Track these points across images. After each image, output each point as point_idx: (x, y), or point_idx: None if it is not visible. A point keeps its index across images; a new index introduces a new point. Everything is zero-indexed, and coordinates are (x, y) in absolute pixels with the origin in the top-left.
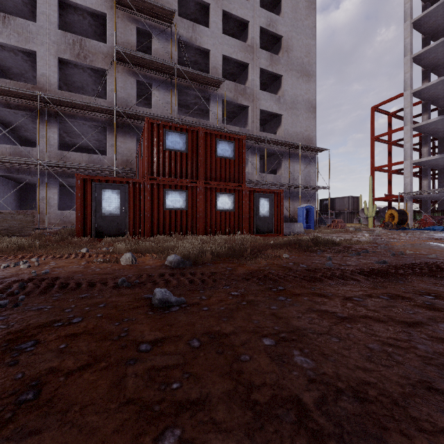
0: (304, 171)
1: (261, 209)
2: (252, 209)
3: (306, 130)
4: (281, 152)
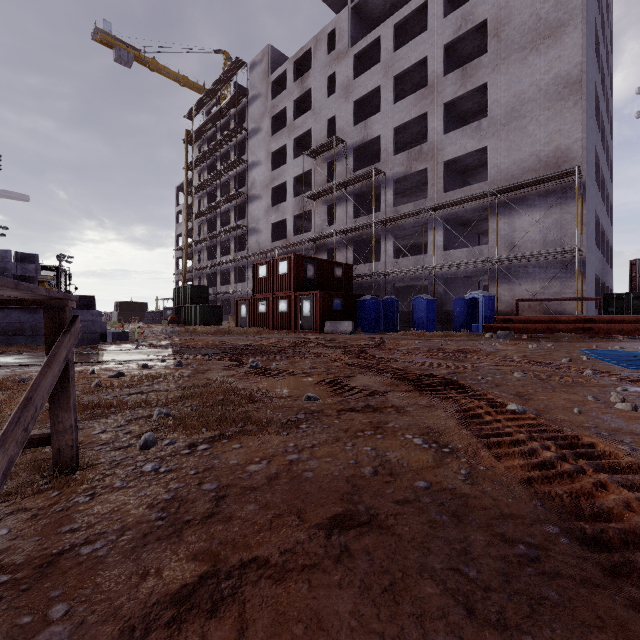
0: (541, 224)
1: (305, 309)
2: (298, 310)
3: (550, 140)
4: (483, 208)
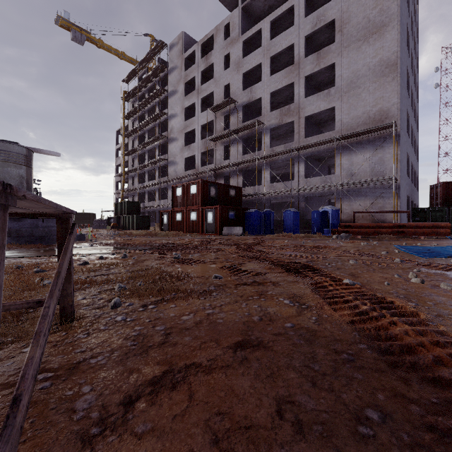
0: (370, 160)
1: (209, 218)
2: (204, 219)
3: (376, 104)
4: (331, 149)
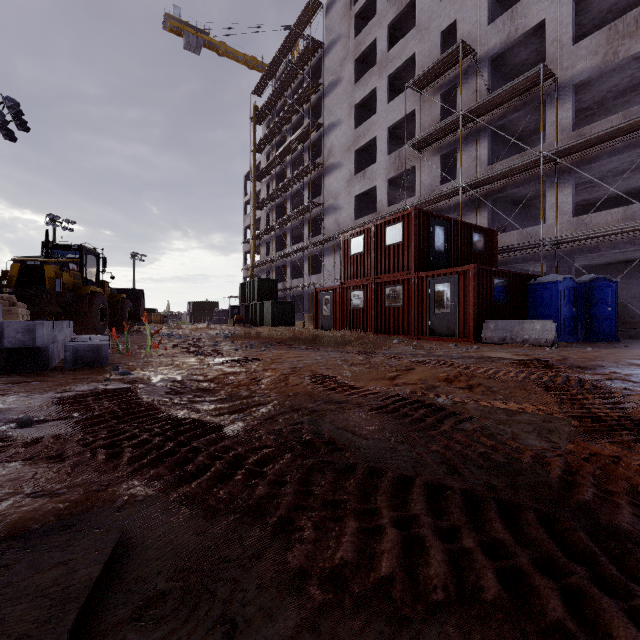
0: None
1: (438, 300)
2: (424, 301)
3: None
4: None
